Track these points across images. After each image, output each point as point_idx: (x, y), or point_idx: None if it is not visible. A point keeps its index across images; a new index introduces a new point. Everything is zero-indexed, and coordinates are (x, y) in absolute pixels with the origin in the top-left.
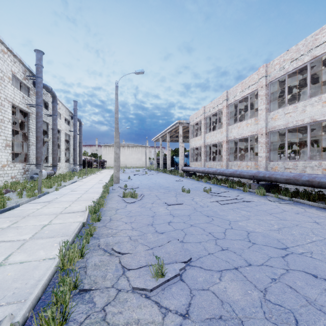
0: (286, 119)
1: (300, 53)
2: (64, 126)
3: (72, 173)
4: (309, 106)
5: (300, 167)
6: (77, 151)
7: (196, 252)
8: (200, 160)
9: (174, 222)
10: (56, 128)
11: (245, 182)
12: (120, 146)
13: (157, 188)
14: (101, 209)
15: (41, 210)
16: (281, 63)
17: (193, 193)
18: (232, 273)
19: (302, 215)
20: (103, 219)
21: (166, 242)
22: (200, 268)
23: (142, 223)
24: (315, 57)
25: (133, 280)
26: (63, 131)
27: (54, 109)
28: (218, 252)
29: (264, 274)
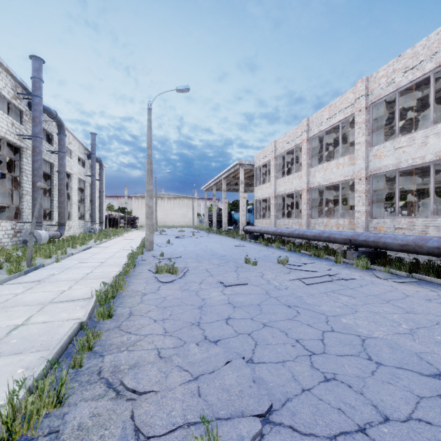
0: (397, 156)
1: (418, 58)
2: (77, 168)
3: (87, 236)
4: (434, 137)
5: (418, 226)
6: (97, 204)
7: (280, 388)
8: (269, 216)
9: (236, 319)
10: (63, 171)
11: (335, 247)
12: (158, 197)
13: (208, 258)
14: (118, 294)
15: (21, 297)
16: (390, 75)
17: (262, 266)
18: None
19: (439, 304)
20: (118, 313)
21: (223, 364)
22: (291, 430)
23: (182, 321)
24: None
25: None
26: (76, 175)
27: (61, 144)
28: (319, 387)
29: None
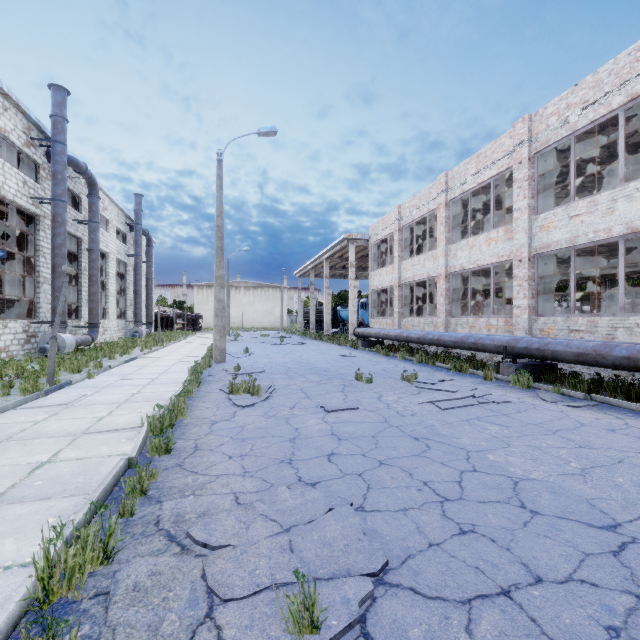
0: (573, 228)
1: (603, 89)
2: (115, 245)
3: (130, 342)
4: (624, 201)
5: (603, 328)
6: (143, 296)
7: (399, 542)
8: (391, 314)
9: (342, 455)
10: (96, 249)
11: (485, 358)
12: (230, 286)
13: (303, 373)
14: (177, 422)
15: (43, 425)
16: (563, 112)
17: (380, 384)
18: (497, 611)
19: (625, 435)
20: (179, 447)
21: (324, 512)
22: (412, 592)
23: (267, 457)
24: (635, 98)
25: (233, 638)
26: (114, 255)
27: (93, 210)
28: (452, 541)
29: (583, 613)
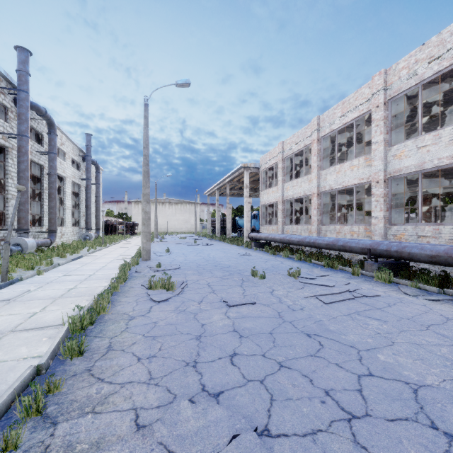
0: (420, 156)
1: (446, 46)
2: (70, 171)
3: (81, 243)
4: None
5: (446, 234)
6: (93, 209)
7: None
8: (275, 222)
9: (244, 356)
10: (54, 173)
11: (349, 257)
12: (158, 202)
13: (210, 269)
14: (99, 318)
15: None
16: (412, 66)
17: (271, 279)
18: None
19: None
20: (94, 347)
21: (227, 440)
22: None
23: (174, 359)
24: None
25: None
26: (70, 178)
27: (51, 144)
28: None
29: None
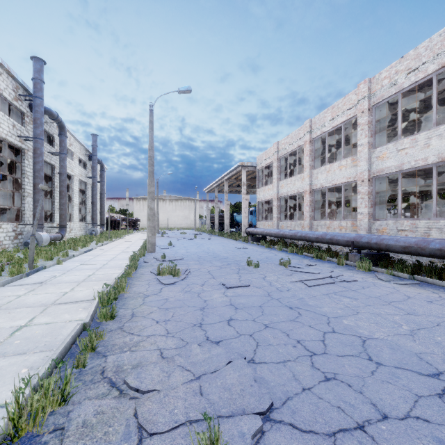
0: (400, 158)
1: (421, 60)
2: (78, 170)
3: (89, 238)
4: (436, 138)
5: (421, 228)
6: (98, 206)
7: (280, 387)
8: (271, 218)
9: (238, 320)
10: (64, 172)
11: (338, 249)
12: (159, 199)
13: (210, 260)
14: (120, 296)
15: (23, 298)
16: (393, 76)
17: (264, 268)
18: (355, 442)
19: (440, 305)
20: (121, 314)
21: (225, 364)
22: (291, 427)
23: (184, 322)
24: (444, 66)
25: None
26: (77, 177)
27: (62, 145)
28: (319, 386)
29: (420, 444)
